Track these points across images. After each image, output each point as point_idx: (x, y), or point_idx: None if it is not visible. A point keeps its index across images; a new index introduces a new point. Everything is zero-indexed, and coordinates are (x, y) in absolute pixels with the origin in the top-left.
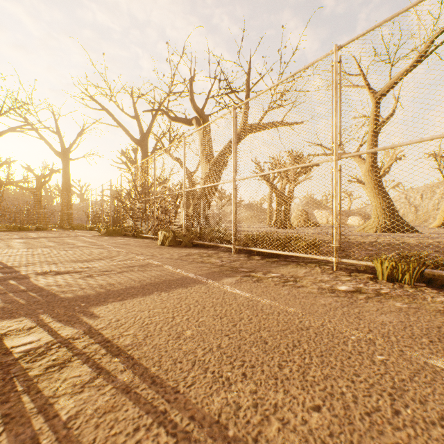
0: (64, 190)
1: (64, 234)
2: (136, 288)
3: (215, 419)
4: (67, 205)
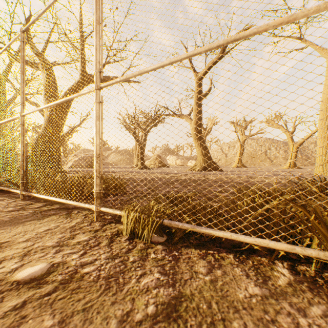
0: None
1: None
2: None
3: None
4: None
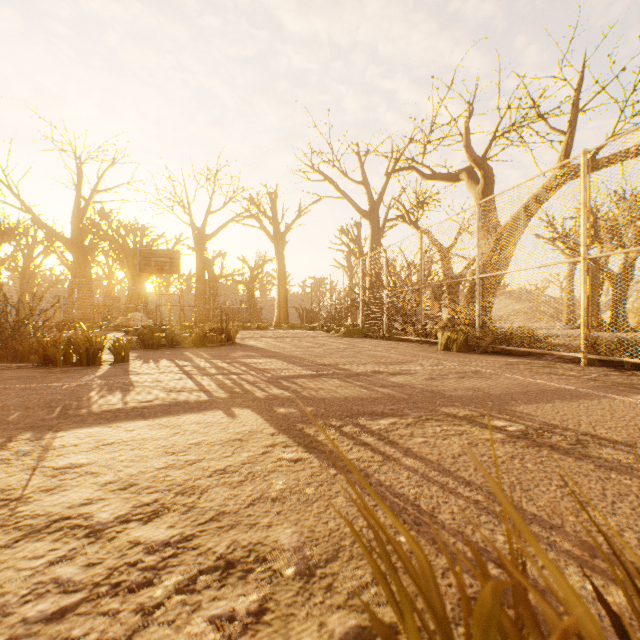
0: (279, 282)
1: (295, 334)
2: (518, 394)
3: None
4: (283, 300)
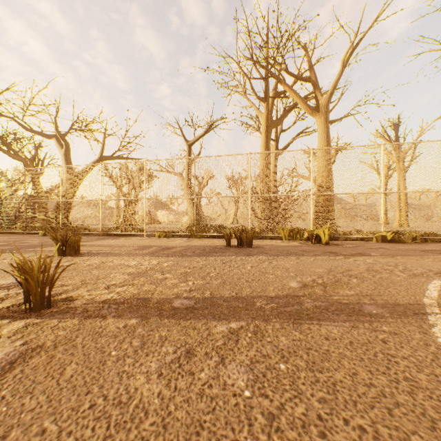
0: None
1: None
2: None
3: (116, 245)
4: None
